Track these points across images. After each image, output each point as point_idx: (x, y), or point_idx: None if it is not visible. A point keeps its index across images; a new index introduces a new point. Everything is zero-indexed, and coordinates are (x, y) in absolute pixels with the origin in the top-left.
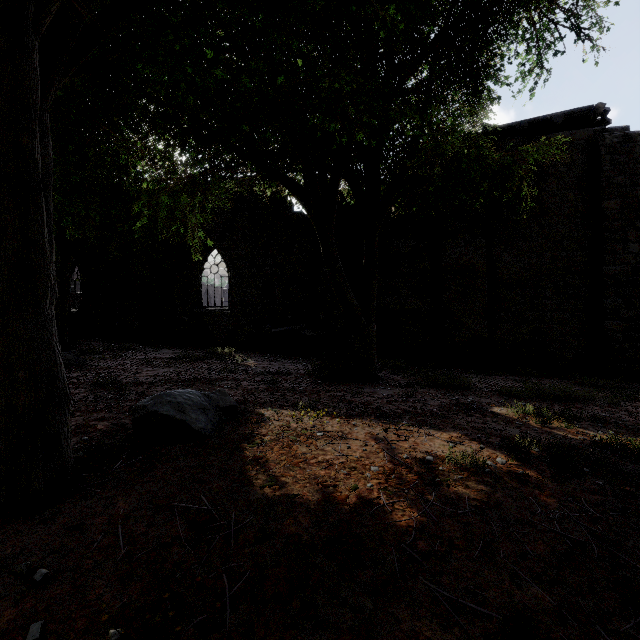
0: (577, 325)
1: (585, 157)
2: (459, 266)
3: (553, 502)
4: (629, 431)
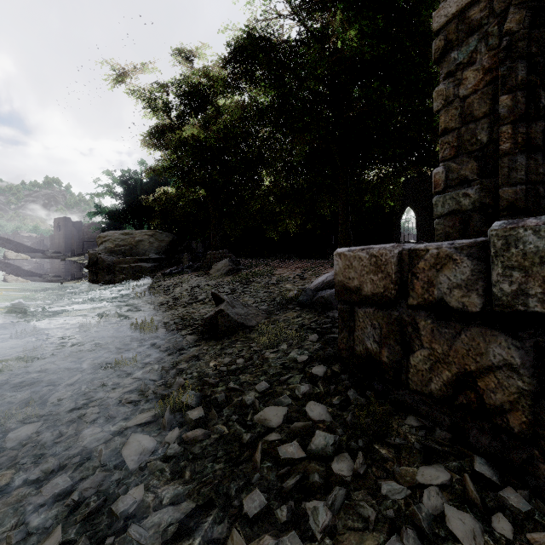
0: None
1: None
2: None
3: None
4: None
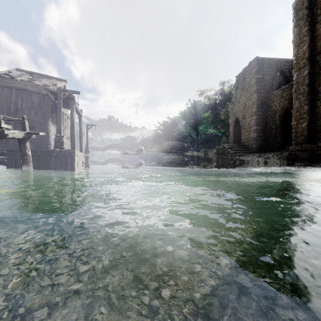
0: None
1: None
2: None
3: None
4: None
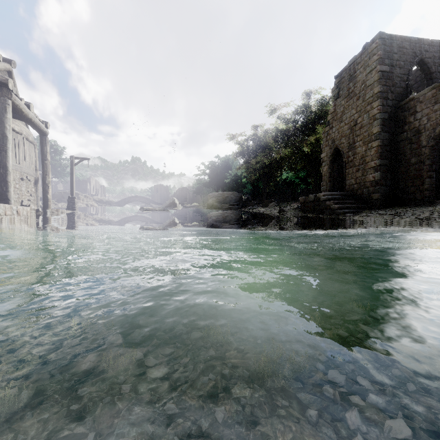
0: None
1: None
2: None
3: None
4: None
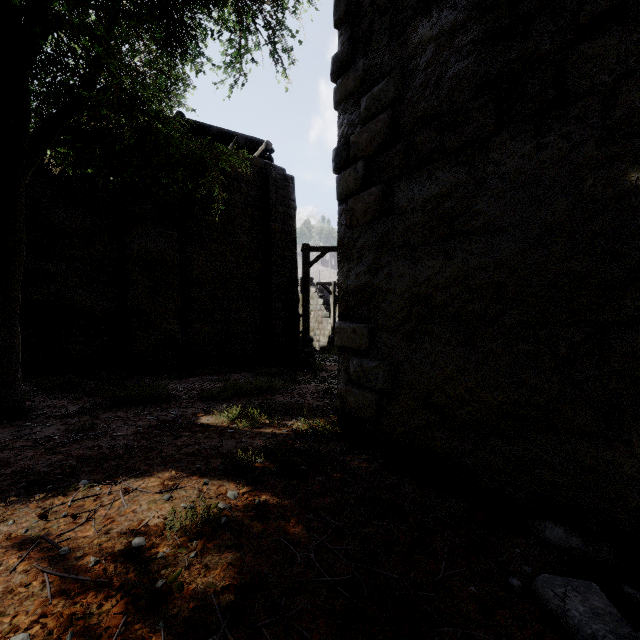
0: (254, 324)
1: (259, 182)
2: (149, 257)
3: (301, 530)
4: (309, 412)
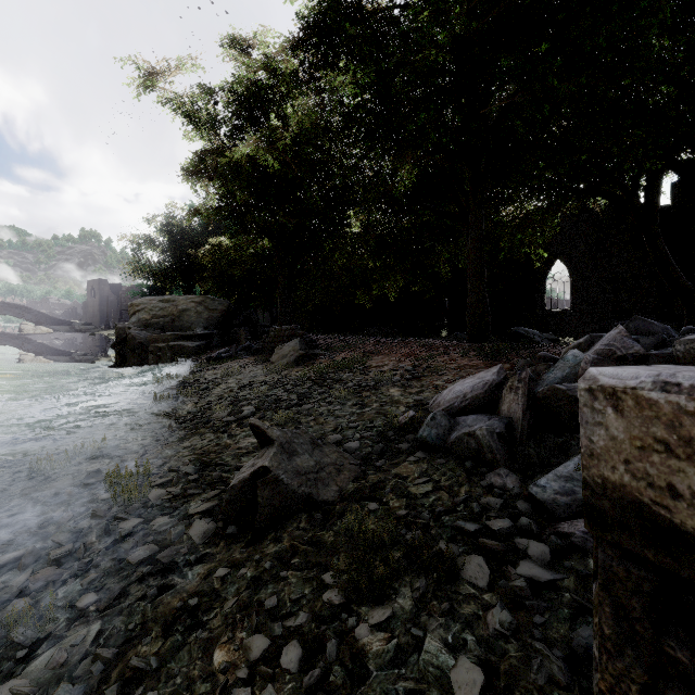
0: None
1: None
2: None
3: None
4: None
